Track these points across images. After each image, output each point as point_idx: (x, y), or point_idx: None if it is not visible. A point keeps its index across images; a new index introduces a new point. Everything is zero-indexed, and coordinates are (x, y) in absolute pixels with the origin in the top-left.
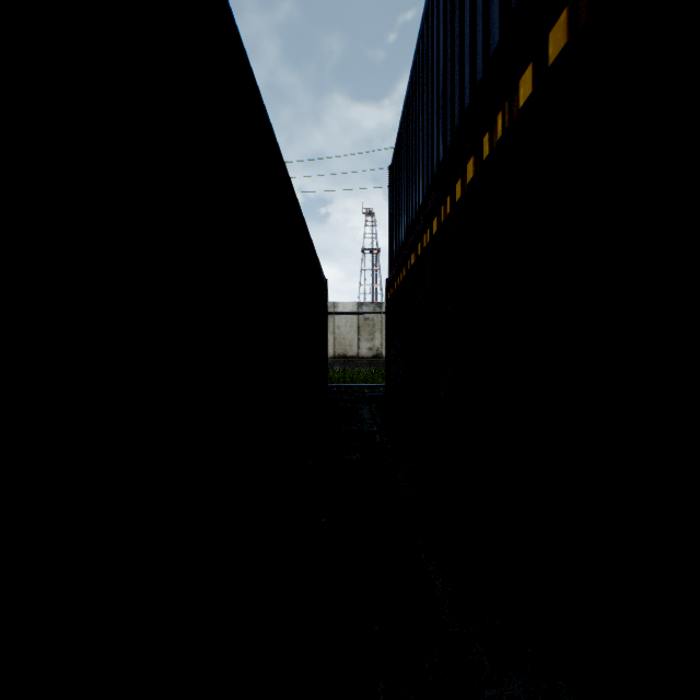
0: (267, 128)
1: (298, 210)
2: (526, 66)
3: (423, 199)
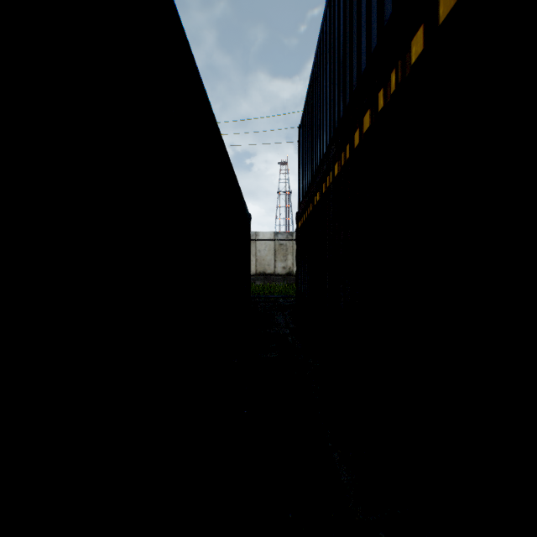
0: (199, 86)
1: (226, 157)
2: (418, 27)
3: (327, 148)
